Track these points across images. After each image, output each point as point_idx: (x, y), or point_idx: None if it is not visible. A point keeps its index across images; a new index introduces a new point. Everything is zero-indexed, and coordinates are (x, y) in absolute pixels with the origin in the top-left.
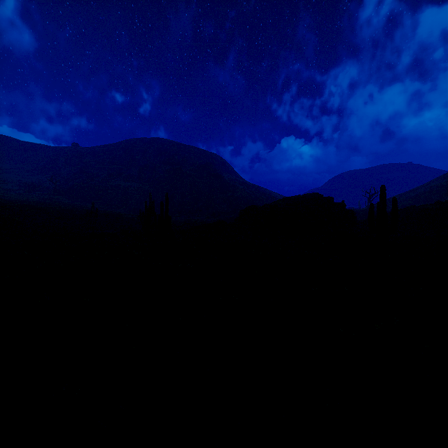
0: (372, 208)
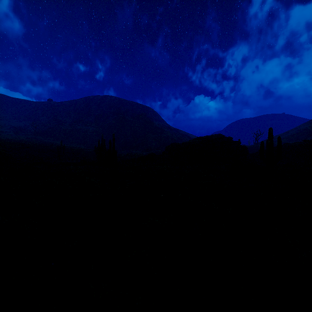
0: (262, 144)
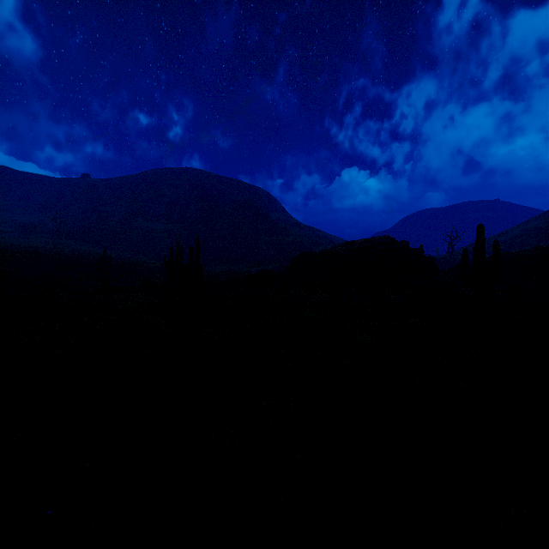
0: (465, 254)
